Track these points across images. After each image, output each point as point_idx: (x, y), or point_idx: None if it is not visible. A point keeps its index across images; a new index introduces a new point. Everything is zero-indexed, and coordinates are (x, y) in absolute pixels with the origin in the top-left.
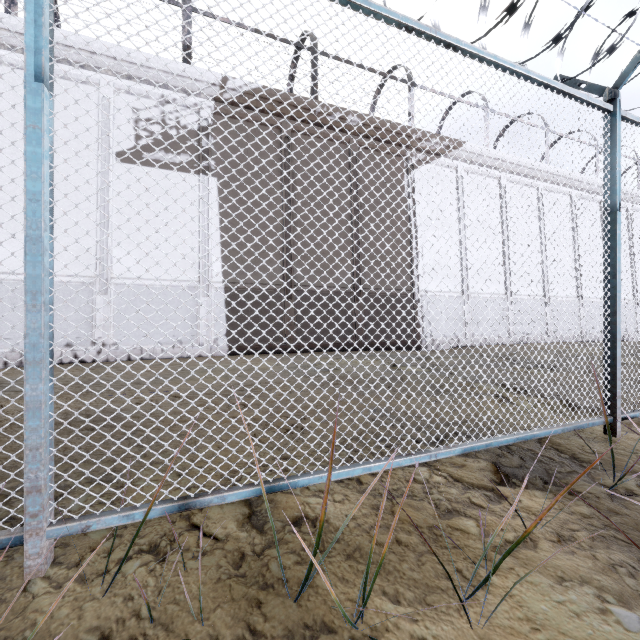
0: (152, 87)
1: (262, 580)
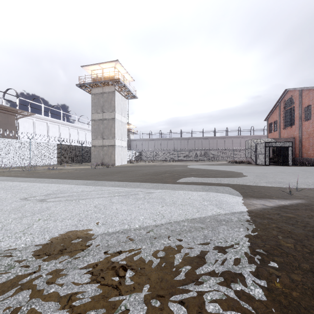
0: None
1: None
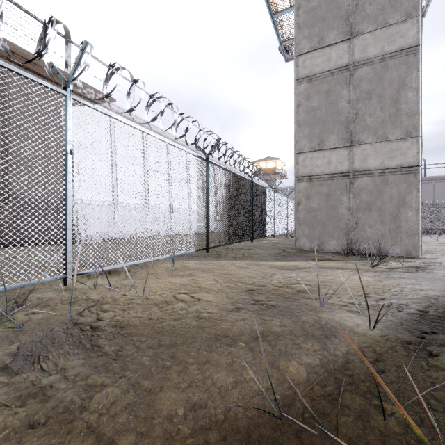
0: None
1: None
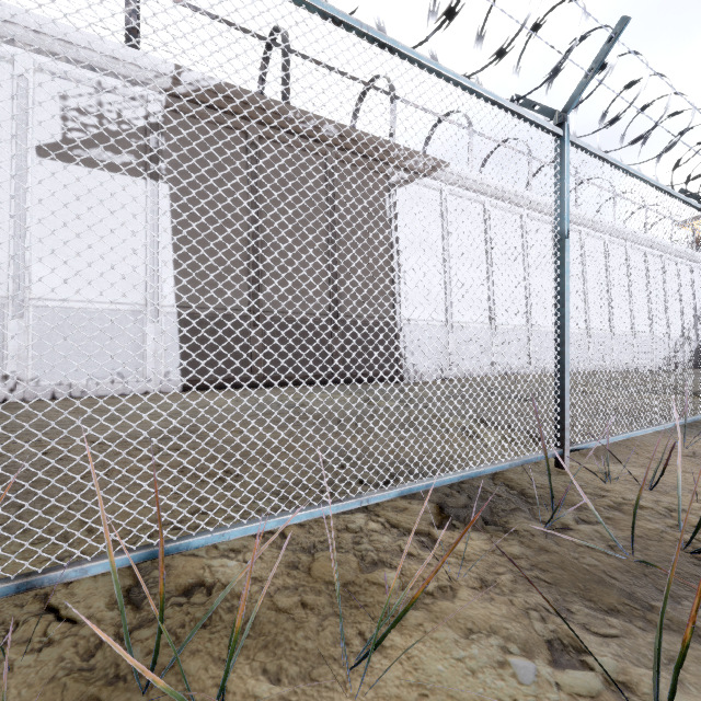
0: (85, 70)
1: (114, 672)
